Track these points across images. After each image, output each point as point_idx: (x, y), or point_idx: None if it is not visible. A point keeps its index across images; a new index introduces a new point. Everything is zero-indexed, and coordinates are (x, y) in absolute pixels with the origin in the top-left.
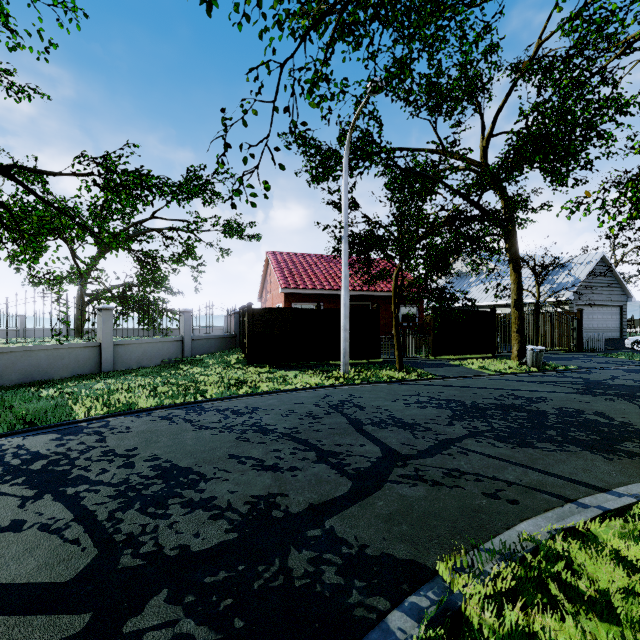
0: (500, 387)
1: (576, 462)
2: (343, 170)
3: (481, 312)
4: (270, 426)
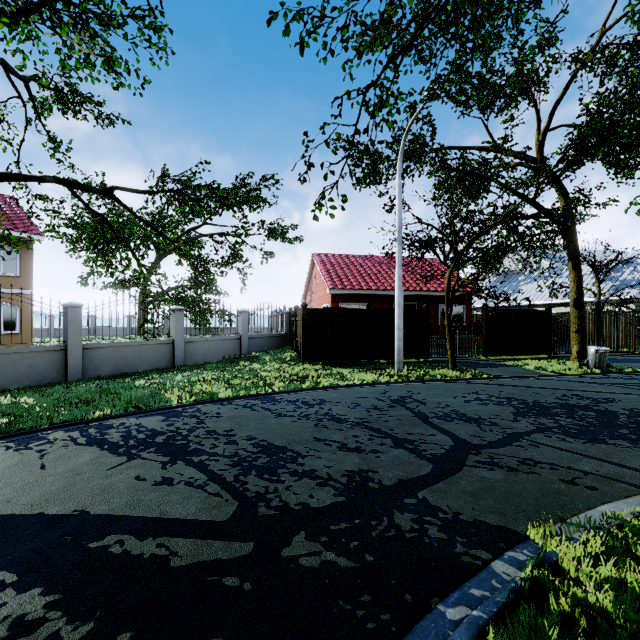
0: (561, 387)
1: None
2: (397, 175)
3: (536, 311)
4: (341, 416)
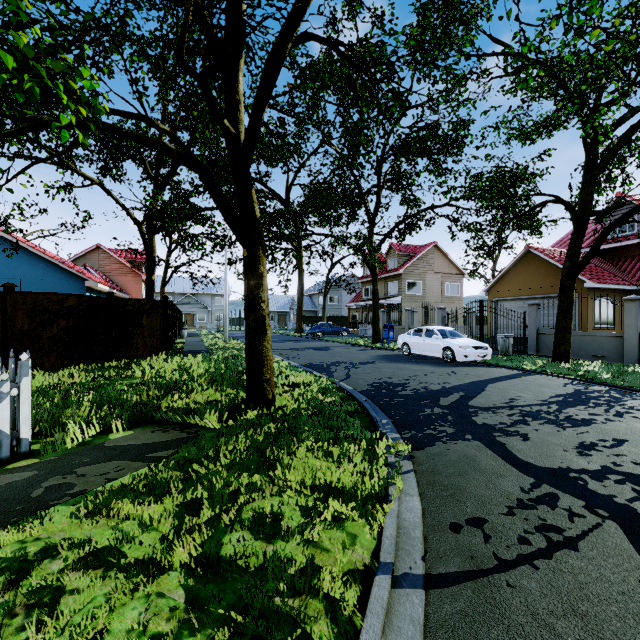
0: None
1: None
2: None
3: None
4: None
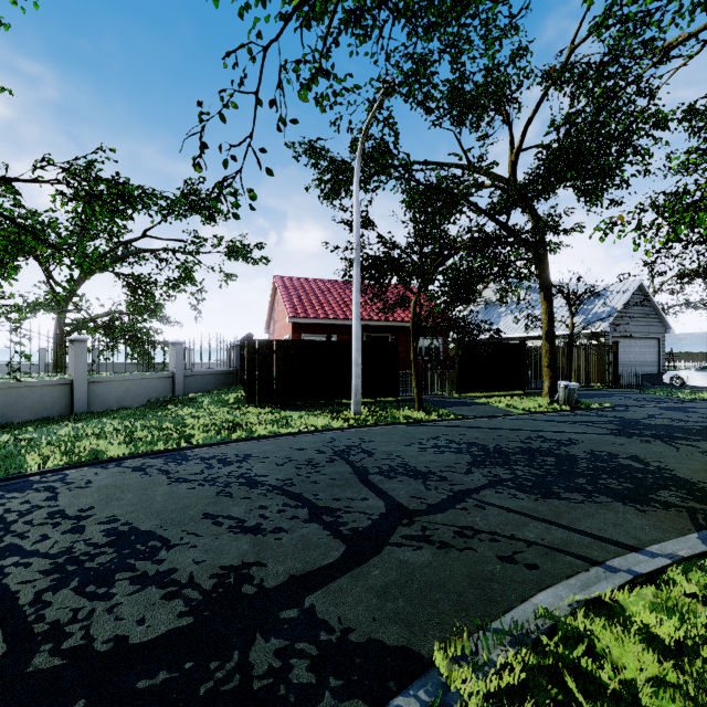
0: (528, 428)
1: (606, 515)
2: (354, 183)
3: (510, 345)
4: (260, 477)
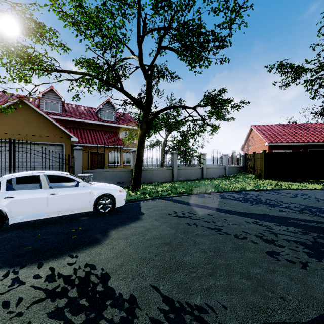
0: None
1: None
2: None
3: None
4: None
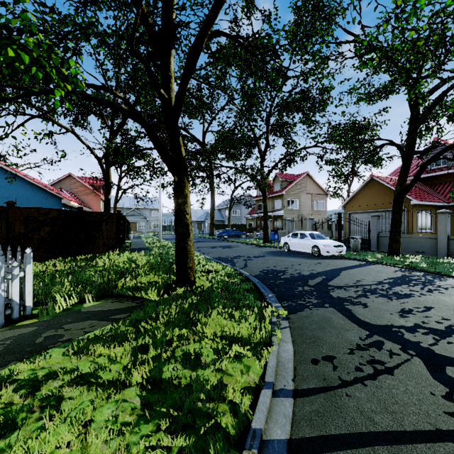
0: None
1: None
2: None
3: None
4: None
